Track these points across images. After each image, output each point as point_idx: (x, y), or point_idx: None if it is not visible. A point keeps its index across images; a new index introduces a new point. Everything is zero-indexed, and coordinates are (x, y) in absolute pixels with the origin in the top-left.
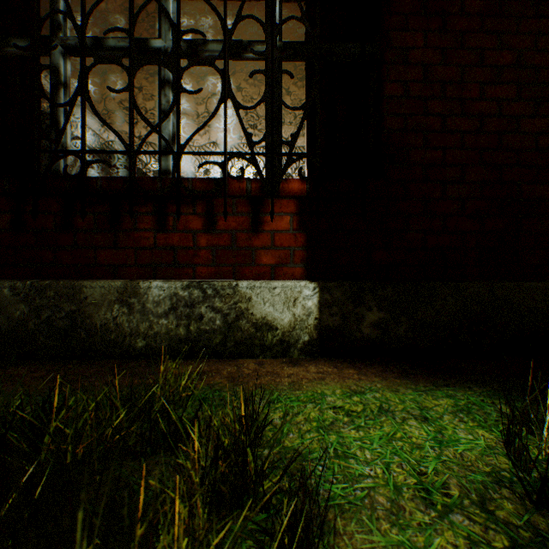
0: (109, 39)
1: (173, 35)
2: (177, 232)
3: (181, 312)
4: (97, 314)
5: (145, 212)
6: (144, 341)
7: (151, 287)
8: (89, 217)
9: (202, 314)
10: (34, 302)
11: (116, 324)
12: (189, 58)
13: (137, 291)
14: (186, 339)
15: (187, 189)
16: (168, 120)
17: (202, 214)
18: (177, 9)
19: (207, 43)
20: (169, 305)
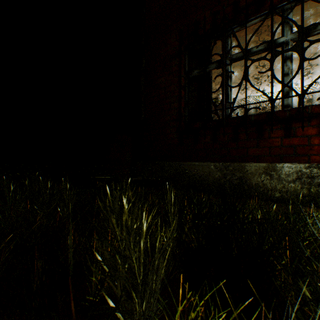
0: (252, 49)
1: (298, 32)
2: (294, 137)
3: (303, 181)
4: (252, 178)
5: (274, 128)
6: (278, 194)
7: (283, 167)
8: (243, 134)
9: (319, 183)
10: (223, 171)
11: (262, 184)
12: (309, 41)
13: (274, 168)
14: (307, 195)
15: (307, 113)
16: (287, 78)
17: (313, 125)
18: (301, 18)
19: (316, 26)
20: (295, 176)
